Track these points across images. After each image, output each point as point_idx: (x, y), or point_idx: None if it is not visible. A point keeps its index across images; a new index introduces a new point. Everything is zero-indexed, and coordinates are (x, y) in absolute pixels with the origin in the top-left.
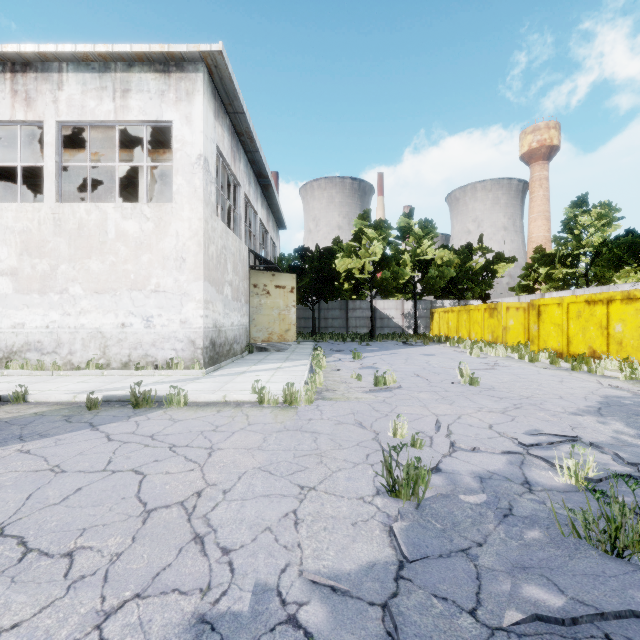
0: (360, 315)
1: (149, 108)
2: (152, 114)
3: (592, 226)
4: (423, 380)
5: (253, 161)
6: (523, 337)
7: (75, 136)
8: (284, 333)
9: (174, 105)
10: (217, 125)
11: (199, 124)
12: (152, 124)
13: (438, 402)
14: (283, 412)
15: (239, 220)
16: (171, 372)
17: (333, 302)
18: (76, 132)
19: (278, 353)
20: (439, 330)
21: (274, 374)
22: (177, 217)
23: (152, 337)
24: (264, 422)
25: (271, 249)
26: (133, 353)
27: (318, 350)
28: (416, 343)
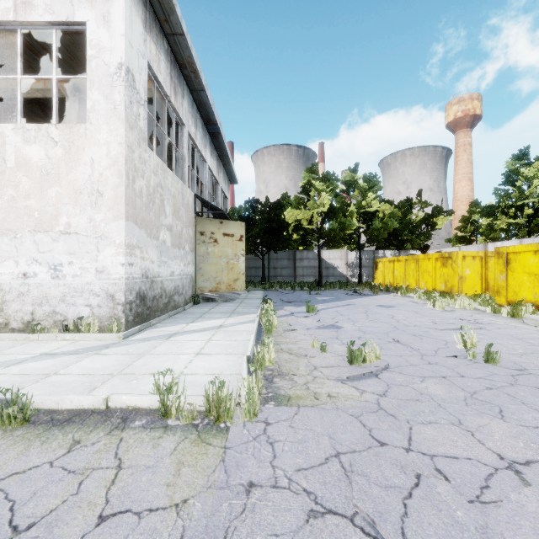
0: (307, 265)
1: (57, 5)
2: (61, 13)
3: (535, 177)
4: (409, 350)
5: (200, 103)
6: (480, 287)
7: (3, 69)
8: (232, 283)
9: (88, 1)
10: (149, 40)
11: (119, 25)
12: (62, 27)
13: (475, 410)
14: (197, 450)
15: (183, 162)
16: (78, 336)
17: (282, 252)
18: (2, 63)
19: (225, 304)
20: (384, 279)
21: (211, 338)
22: (92, 141)
23: (61, 290)
24: (141, 505)
25: (222, 201)
26: (37, 310)
27: (267, 302)
28: (364, 292)
